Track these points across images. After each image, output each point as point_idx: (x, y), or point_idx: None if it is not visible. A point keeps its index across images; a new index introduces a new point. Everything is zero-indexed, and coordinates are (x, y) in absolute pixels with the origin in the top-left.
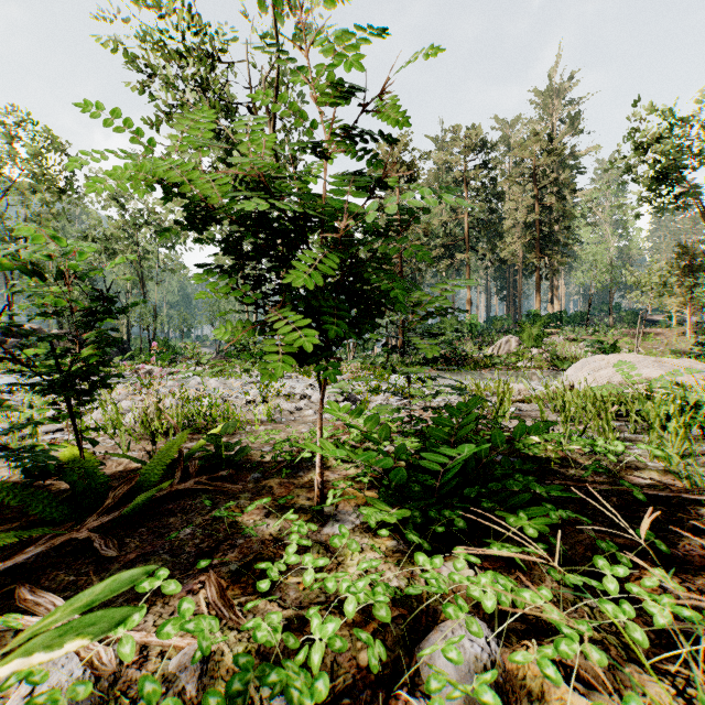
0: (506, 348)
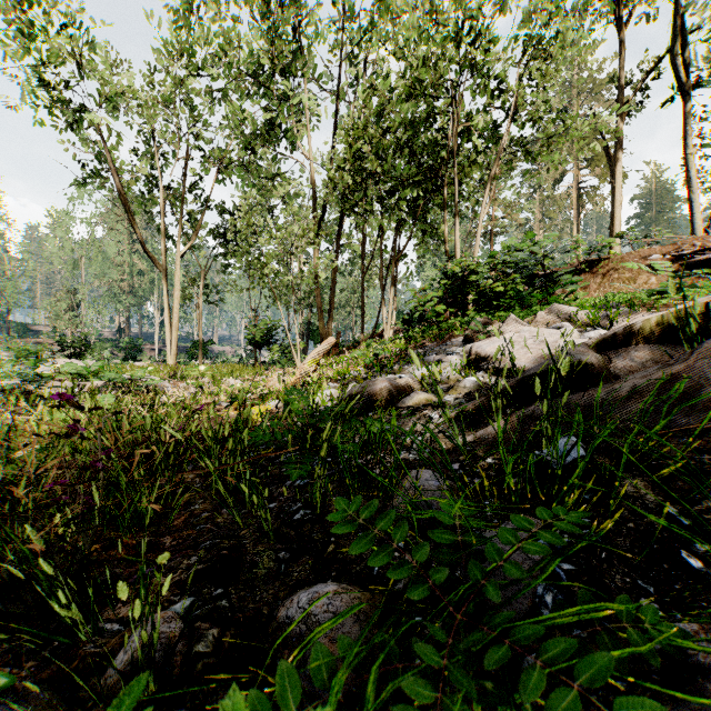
0: None
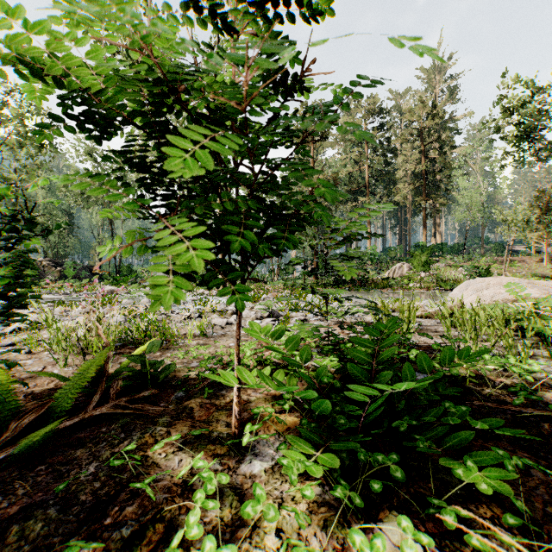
0: (399, 272)
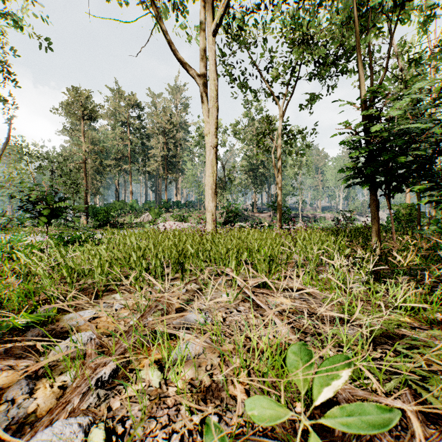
0: (147, 219)
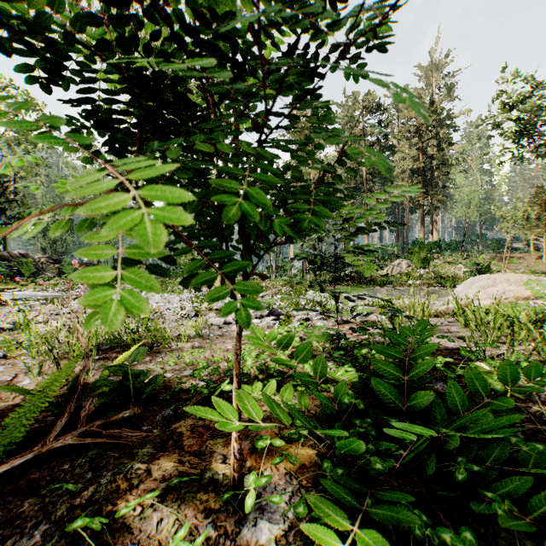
0: (398, 269)
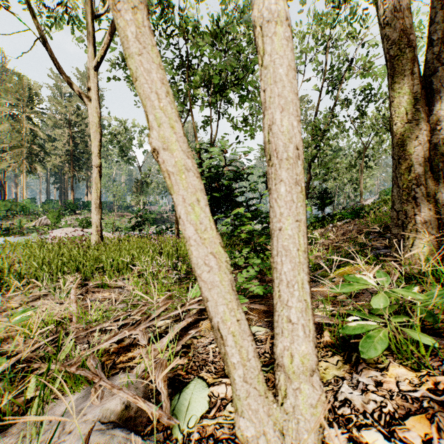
0: (45, 222)
